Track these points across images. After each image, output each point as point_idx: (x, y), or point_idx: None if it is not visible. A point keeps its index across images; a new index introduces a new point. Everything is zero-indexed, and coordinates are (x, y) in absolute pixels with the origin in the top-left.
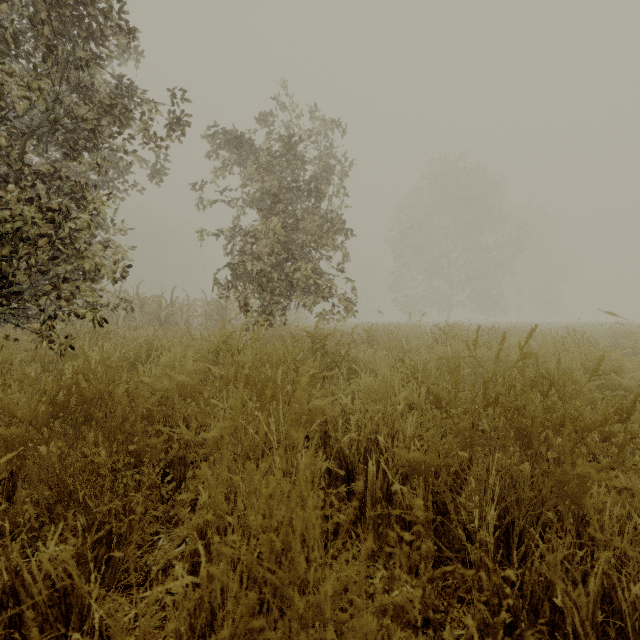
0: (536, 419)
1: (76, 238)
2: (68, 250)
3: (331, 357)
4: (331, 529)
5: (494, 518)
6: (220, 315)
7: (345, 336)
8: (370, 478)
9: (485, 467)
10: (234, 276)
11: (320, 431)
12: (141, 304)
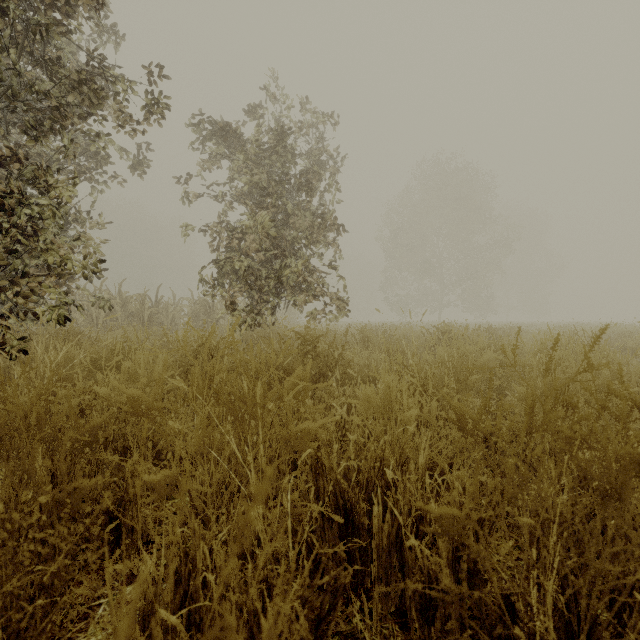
0: (624, 461)
1: (41, 229)
2: (30, 241)
3: (323, 360)
4: (325, 605)
5: (564, 606)
6: (207, 315)
7: (337, 337)
8: (375, 523)
9: (540, 522)
10: (220, 273)
11: (311, 458)
12: (123, 303)
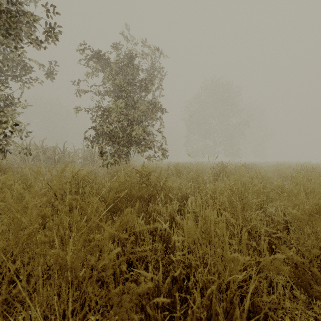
0: None
1: None
2: None
3: (153, 185)
4: None
5: None
6: (91, 158)
7: (162, 170)
8: None
9: None
10: (96, 134)
11: (135, 307)
12: (44, 151)
